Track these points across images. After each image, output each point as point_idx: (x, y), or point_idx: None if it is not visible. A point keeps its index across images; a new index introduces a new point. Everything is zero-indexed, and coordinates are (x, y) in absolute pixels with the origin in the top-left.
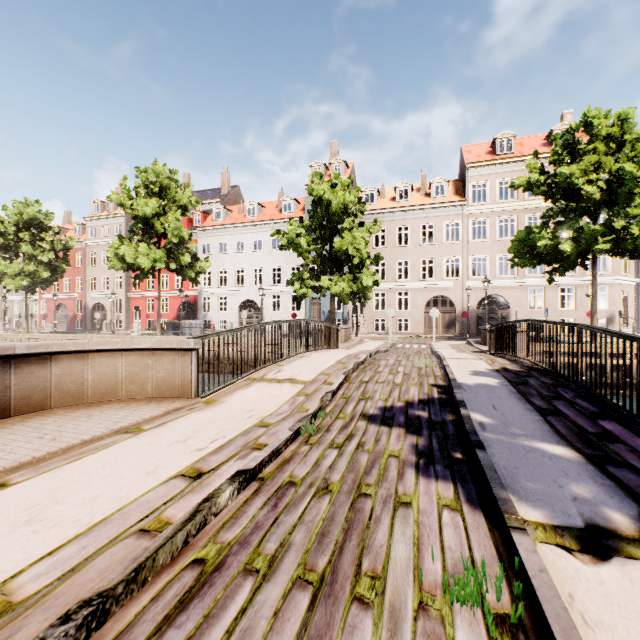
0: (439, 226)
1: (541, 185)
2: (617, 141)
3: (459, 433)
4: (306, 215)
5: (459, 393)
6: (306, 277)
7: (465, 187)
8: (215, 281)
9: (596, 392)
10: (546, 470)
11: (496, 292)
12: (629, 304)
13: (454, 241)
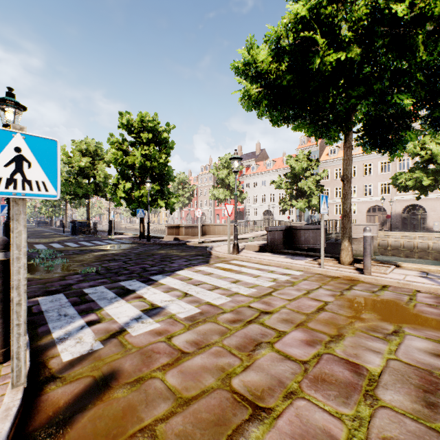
0: (375, 164)
1: None
2: None
3: None
4: None
5: None
6: (286, 200)
7: None
8: (251, 201)
9: None
10: None
11: (416, 202)
12: None
13: (386, 172)
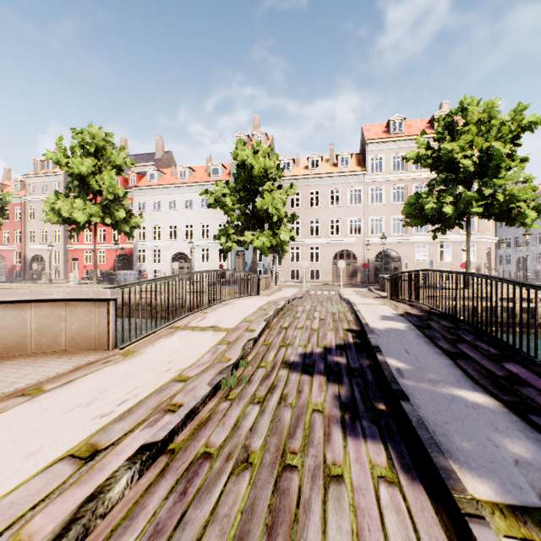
0: (344, 191)
1: (428, 158)
2: (486, 125)
3: (378, 380)
4: (232, 179)
5: (373, 338)
6: (231, 232)
7: (365, 159)
8: (149, 235)
9: (492, 334)
10: (475, 424)
11: (390, 247)
12: (491, 258)
13: (356, 204)
